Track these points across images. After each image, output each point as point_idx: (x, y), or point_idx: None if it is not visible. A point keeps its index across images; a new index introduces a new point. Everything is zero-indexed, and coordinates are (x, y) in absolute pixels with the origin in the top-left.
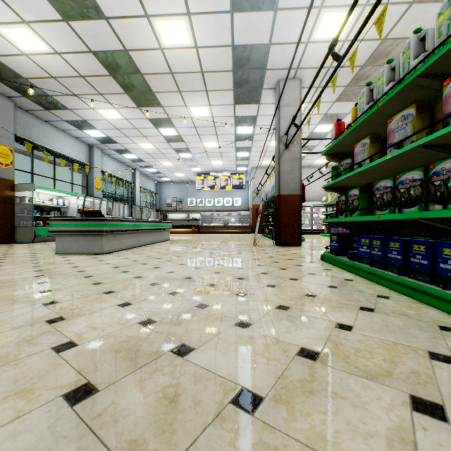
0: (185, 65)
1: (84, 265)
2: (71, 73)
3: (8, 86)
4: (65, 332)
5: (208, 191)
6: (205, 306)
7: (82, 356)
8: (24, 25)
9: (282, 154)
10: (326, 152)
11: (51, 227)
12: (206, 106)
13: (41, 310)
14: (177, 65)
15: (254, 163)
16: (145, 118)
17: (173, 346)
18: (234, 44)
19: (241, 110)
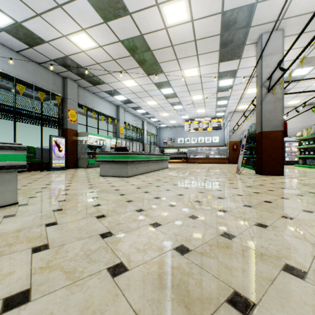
0: (182, 37)
1: (117, 185)
2: (108, 59)
3: (75, 73)
4: (115, 250)
5: (193, 132)
6: (230, 236)
7: (134, 287)
8: (82, 31)
9: (264, 97)
10: None
11: (97, 159)
12: (196, 67)
13: (95, 222)
14: (177, 39)
15: (231, 109)
16: (152, 83)
17: (225, 292)
18: (223, 11)
19: (224, 66)
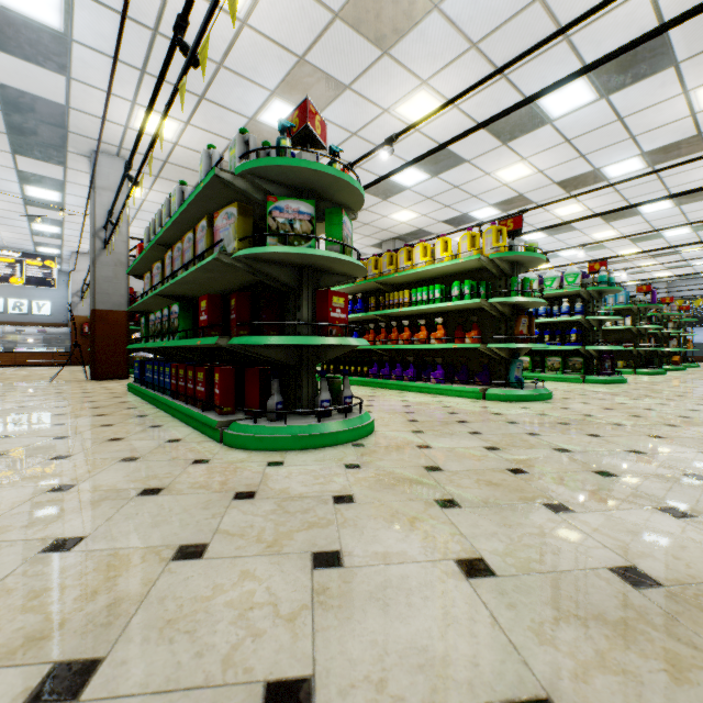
0: None
1: None
2: None
3: None
4: None
5: None
6: None
7: None
8: None
9: (99, 254)
10: (130, 273)
11: None
12: None
13: None
14: None
15: (76, 246)
16: None
17: None
18: None
19: (30, 164)
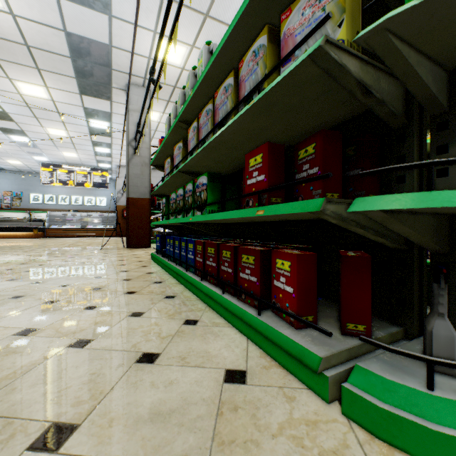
0: None
1: None
2: None
3: None
4: None
5: (62, 186)
6: None
7: None
8: None
9: (131, 158)
10: (153, 163)
11: None
12: (42, 86)
13: None
14: None
15: (119, 162)
16: None
17: None
18: (67, 30)
19: (91, 102)
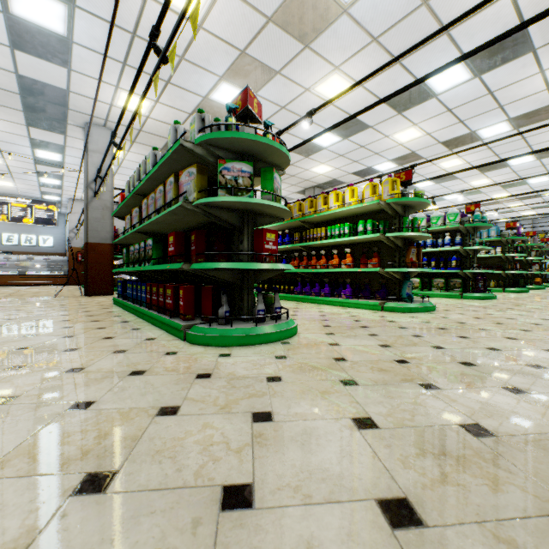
0: None
1: None
2: None
3: None
4: None
5: None
6: None
7: None
8: None
9: (91, 201)
10: (115, 215)
11: None
12: None
13: None
14: None
15: (72, 194)
16: None
17: None
18: (19, 73)
19: (40, 134)
